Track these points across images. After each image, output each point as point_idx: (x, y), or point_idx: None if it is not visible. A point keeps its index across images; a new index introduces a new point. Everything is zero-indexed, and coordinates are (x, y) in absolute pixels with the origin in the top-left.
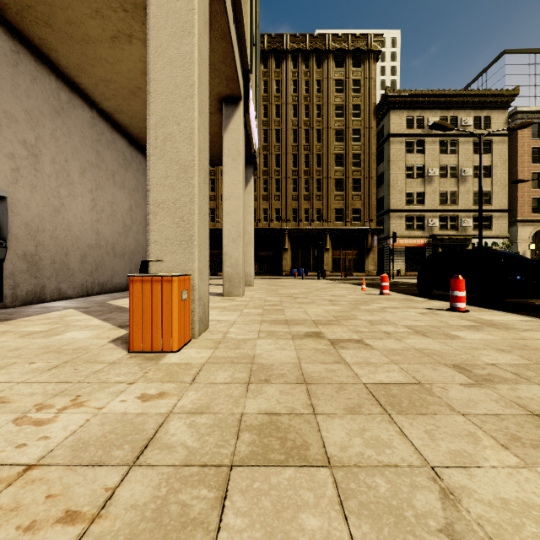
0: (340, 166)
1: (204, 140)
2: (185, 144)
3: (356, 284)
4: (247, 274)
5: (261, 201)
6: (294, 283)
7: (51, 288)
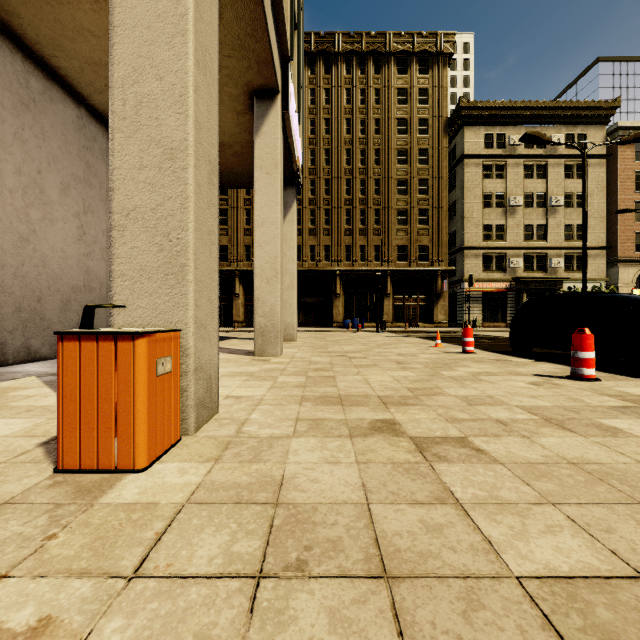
0: (403, 194)
1: (209, 114)
2: (172, 113)
3: (426, 338)
4: (288, 326)
5: (308, 236)
6: (347, 337)
7: (14, 346)
